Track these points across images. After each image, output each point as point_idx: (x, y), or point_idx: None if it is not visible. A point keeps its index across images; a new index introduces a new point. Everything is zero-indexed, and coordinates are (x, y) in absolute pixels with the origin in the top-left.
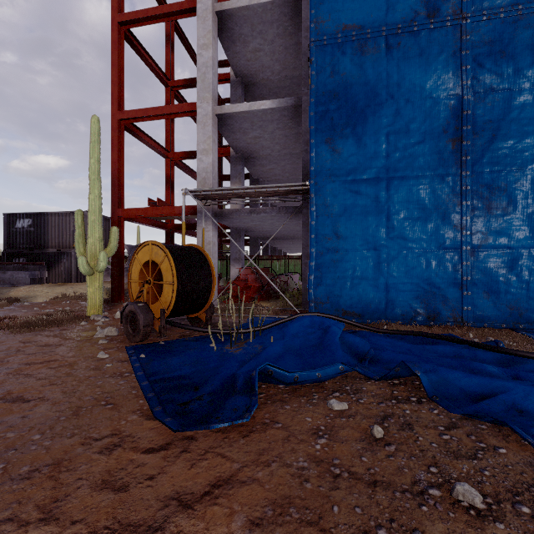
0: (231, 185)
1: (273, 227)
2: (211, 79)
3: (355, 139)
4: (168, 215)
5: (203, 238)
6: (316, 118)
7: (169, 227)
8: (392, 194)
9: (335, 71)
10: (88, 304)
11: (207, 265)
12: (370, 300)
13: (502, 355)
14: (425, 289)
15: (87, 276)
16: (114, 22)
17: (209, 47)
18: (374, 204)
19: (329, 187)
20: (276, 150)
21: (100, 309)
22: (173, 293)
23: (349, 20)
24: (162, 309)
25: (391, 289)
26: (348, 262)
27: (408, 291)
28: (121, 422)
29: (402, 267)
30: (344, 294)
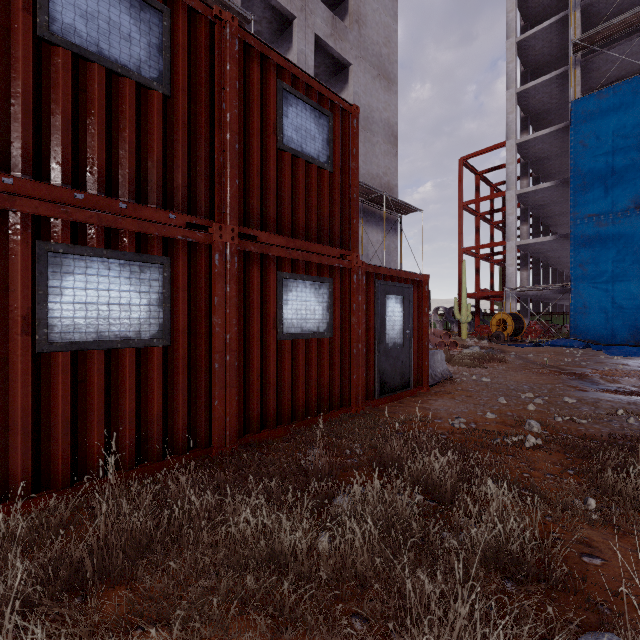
0: (521, 271)
1: (551, 296)
2: (514, 230)
3: (594, 264)
4: (488, 295)
5: (510, 307)
6: (573, 256)
7: (478, 297)
8: (615, 288)
9: (584, 235)
10: (462, 335)
11: (522, 320)
12: (603, 335)
13: (635, 347)
14: (634, 330)
15: (461, 324)
16: (460, 206)
17: (513, 215)
18: (605, 293)
19: (581, 286)
20: (554, 248)
21: (466, 337)
22: (512, 328)
23: (591, 212)
24: (508, 333)
25: (615, 330)
26: (591, 318)
27: (624, 331)
28: (516, 347)
29: (621, 321)
30: (588, 333)
